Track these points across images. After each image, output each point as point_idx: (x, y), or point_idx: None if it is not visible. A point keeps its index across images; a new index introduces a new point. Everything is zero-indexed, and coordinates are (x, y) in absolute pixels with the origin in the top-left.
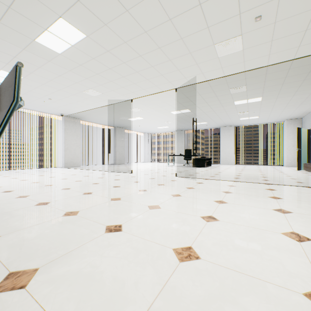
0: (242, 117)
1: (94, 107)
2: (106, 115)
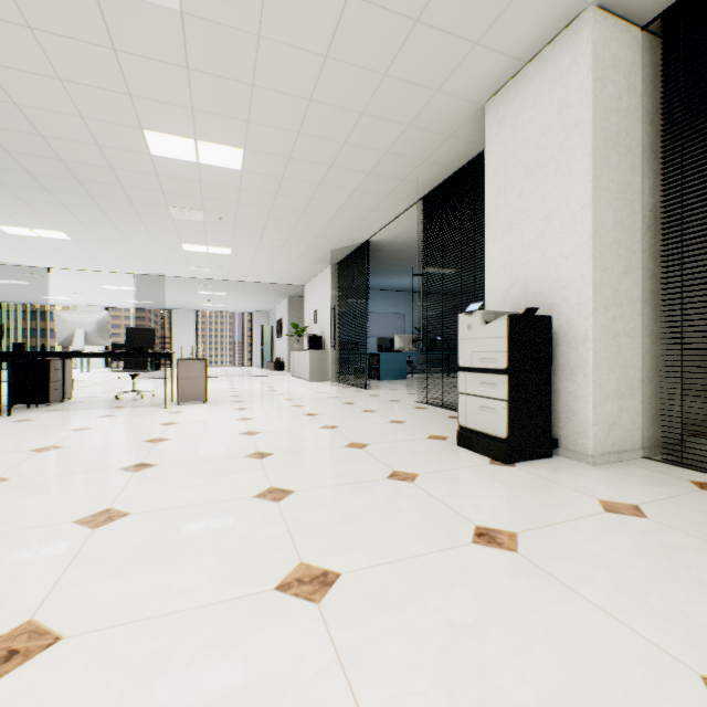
0: (207, 303)
1: None
2: None
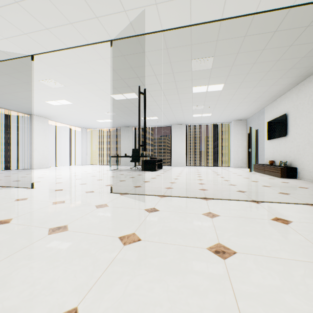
0: (196, 113)
1: None
2: (1, 90)
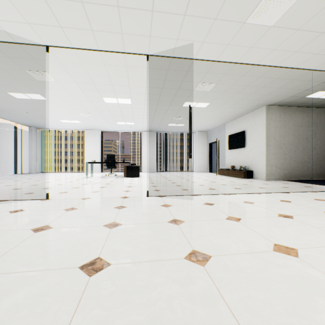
0: (172, 123)
1: None
2: None
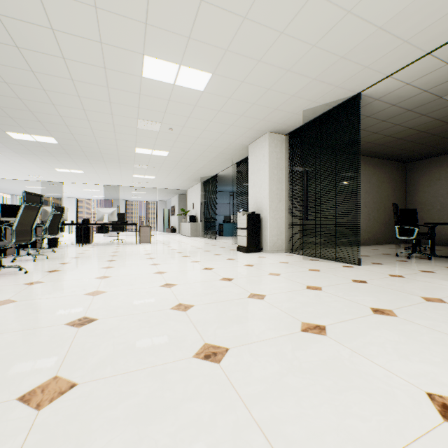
0: (134, 197)
1: (11, 178)
2: (5, 182)
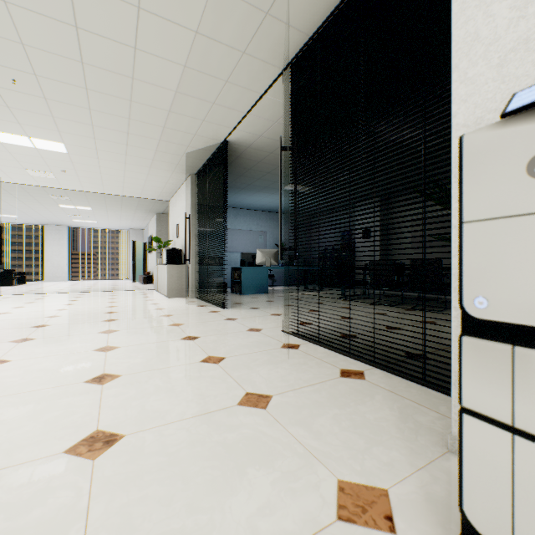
0: (77, 219)
1: None
2: None
